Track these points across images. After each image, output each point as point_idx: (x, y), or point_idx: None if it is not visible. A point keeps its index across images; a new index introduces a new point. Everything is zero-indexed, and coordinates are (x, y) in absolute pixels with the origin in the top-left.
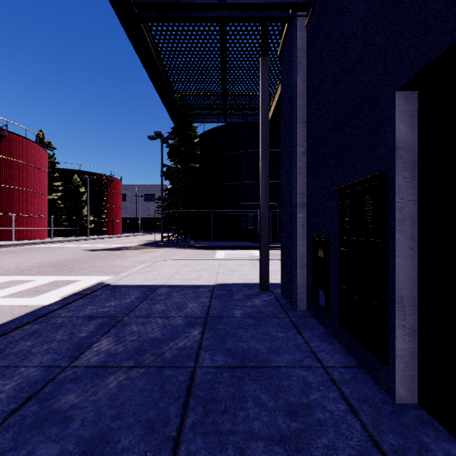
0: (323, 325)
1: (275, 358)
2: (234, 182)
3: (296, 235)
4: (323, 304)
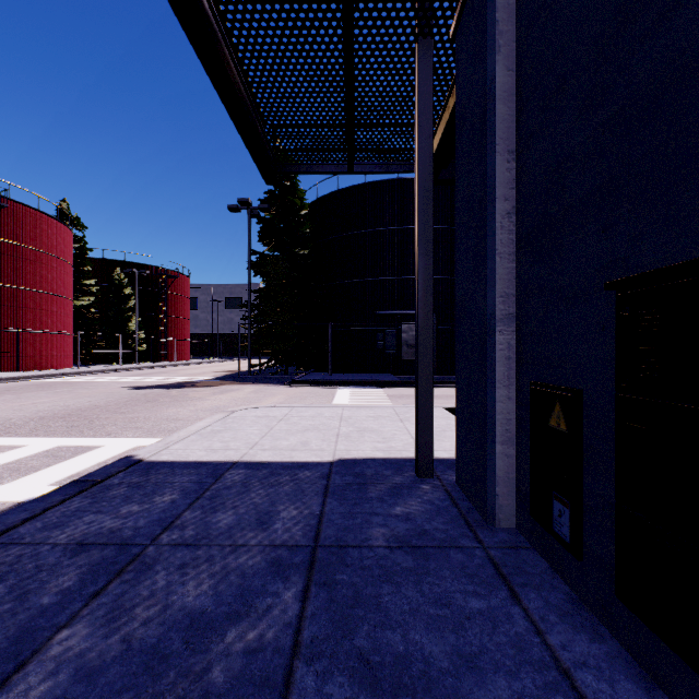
0: (563, 577)
1: (475, 693)
2: (365, 279)
3: (493, 378)
4: (564, 534)
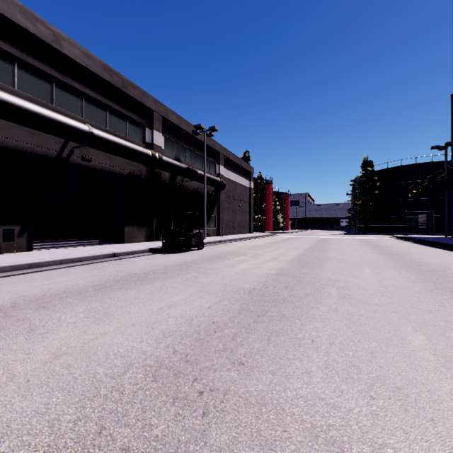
0: None
1: None
2: (400, 199)
3: None
4: None
